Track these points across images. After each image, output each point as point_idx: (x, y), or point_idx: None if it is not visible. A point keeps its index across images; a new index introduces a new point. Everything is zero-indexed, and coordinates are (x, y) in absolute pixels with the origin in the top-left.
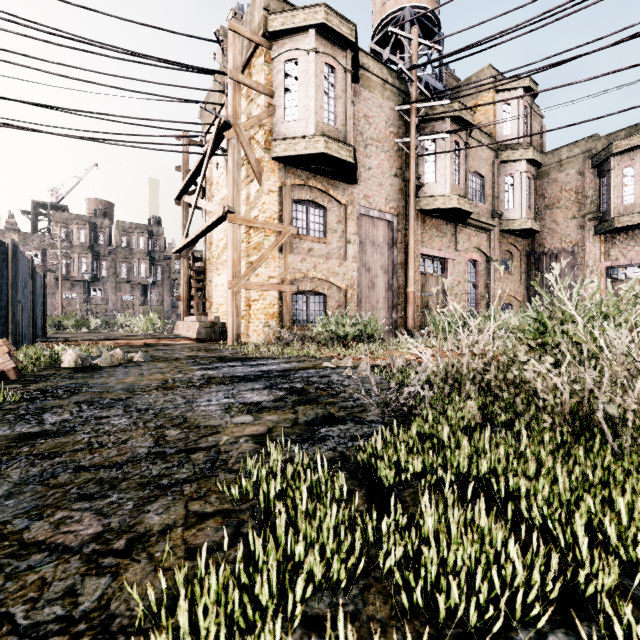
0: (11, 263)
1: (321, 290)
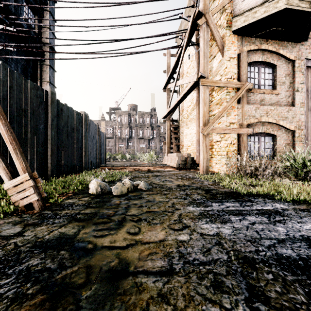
0: (83, 124)
1: (271, 131)
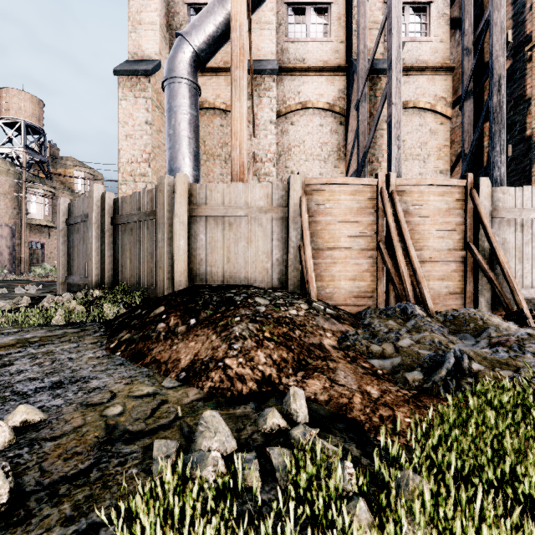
0: None
1: None
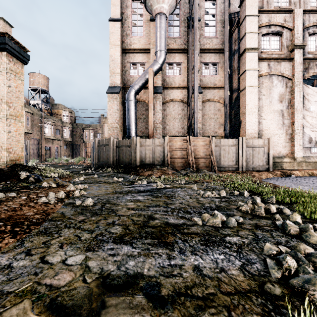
0: None
1: None
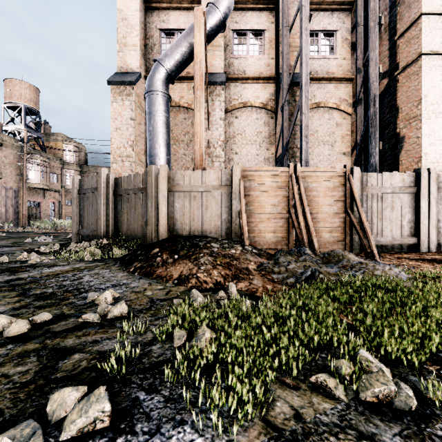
0: None
1: None
